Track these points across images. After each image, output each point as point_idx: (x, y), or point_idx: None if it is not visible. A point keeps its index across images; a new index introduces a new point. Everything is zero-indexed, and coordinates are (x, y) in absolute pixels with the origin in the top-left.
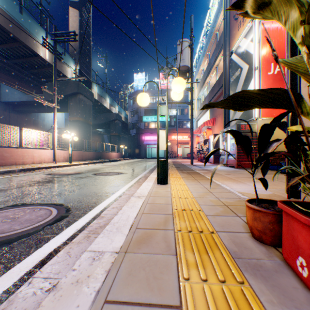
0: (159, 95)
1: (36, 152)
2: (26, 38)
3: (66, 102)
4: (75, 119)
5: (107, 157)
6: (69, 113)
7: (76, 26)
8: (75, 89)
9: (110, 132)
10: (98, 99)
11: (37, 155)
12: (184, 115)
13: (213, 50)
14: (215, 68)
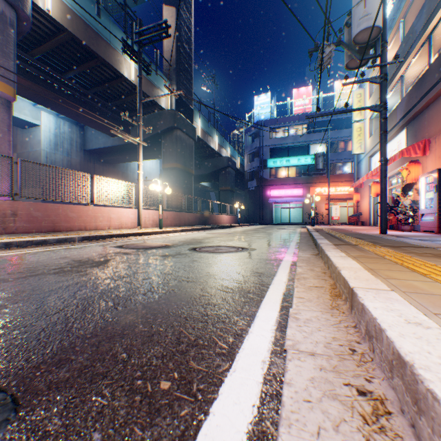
0: (294, 123)
1: (114, 212)
2: (106, 51)
3: (159, 144)
4: (170, 166)
5: (215, 221)
6: (163, 158)
7: (172, 31)
8: (170, 122)
9: (219, 186)
10: (202, 136)
11: (115, 217)
12: (338, 152)
13: (415, 9)
14: (427, 37)
